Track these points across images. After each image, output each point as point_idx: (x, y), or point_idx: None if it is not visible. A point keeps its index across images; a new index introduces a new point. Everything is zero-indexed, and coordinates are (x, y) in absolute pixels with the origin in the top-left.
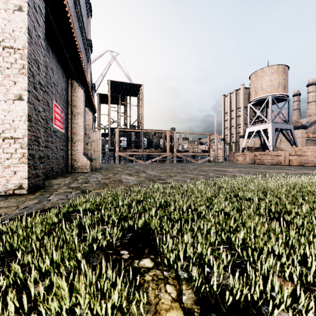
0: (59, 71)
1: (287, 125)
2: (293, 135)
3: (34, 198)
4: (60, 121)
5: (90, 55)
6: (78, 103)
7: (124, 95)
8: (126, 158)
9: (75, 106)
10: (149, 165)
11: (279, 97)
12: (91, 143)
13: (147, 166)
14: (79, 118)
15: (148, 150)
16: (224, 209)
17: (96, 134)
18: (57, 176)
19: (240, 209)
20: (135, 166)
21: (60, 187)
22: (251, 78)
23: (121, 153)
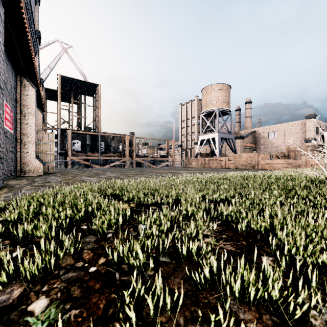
0: (8, 69)
1: (230, 135)
2: (234, 144)
3: (6, 192)
4: (10, 121)
5: (38, 47)
6: (29, 103)
7: (77, 93)
8: (80, 163)
9: (25, 106)
10: (107, 169)
11: (223, 111)
12: (42, 146)
13: (105, 170)
14: (30, 118)
15: (106, 155)
16: (159, 186)
17: (48, 136)
18: (7, 179)
19: (169, 187)
20: (92, 170)
21: (24, 186)
22: (203, 92)
23: (74, 158)
